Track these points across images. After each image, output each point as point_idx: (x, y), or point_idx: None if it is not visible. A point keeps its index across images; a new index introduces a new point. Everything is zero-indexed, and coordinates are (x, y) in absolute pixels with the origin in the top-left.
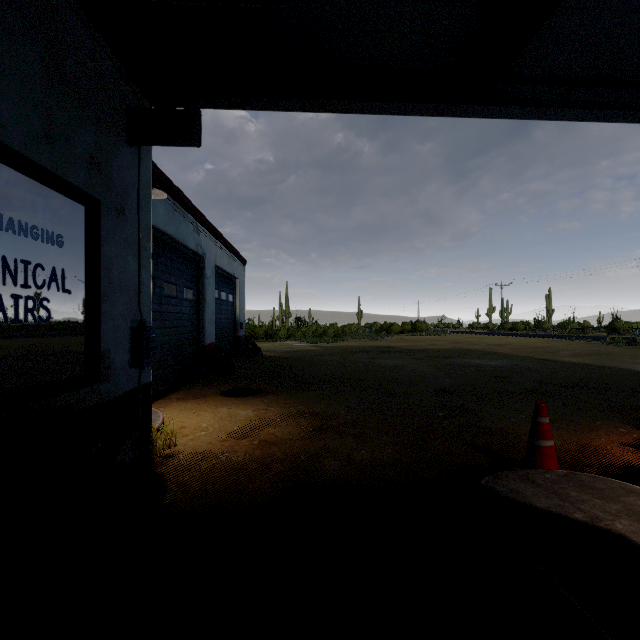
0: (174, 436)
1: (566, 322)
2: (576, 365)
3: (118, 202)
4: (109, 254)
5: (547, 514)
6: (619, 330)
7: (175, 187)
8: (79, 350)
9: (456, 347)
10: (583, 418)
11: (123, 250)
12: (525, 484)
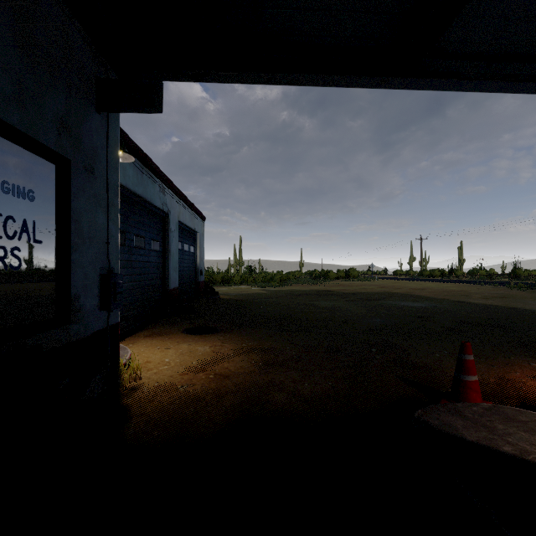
0: (139, 370)
1: (475, 270)
2: (487, 306)
3: (87, 162)
4: (79, 208)
5: (478, 447)
6: (520, 276)
7: (143, 153)
8: (50, 295)
9: (383, 291)
10: (498, 353)
11: (92, 205)
12: (455, 417)
